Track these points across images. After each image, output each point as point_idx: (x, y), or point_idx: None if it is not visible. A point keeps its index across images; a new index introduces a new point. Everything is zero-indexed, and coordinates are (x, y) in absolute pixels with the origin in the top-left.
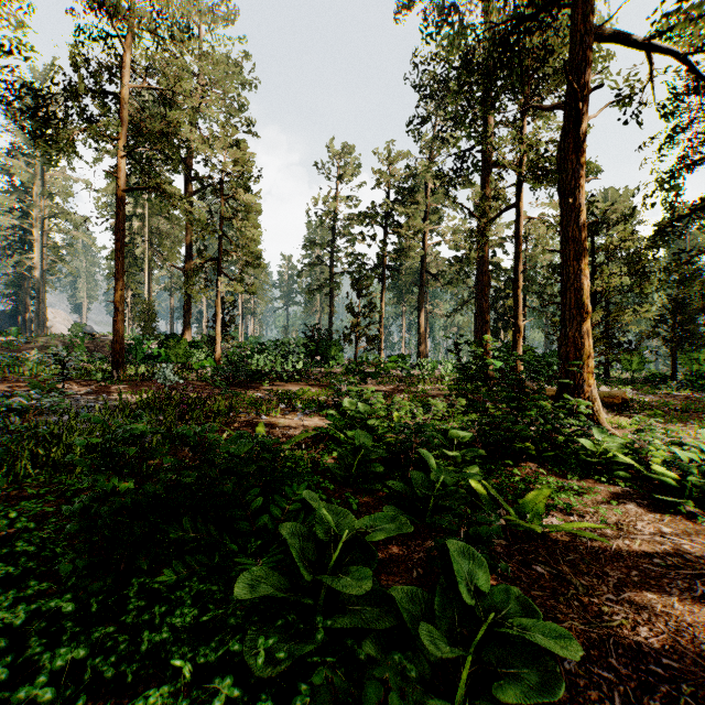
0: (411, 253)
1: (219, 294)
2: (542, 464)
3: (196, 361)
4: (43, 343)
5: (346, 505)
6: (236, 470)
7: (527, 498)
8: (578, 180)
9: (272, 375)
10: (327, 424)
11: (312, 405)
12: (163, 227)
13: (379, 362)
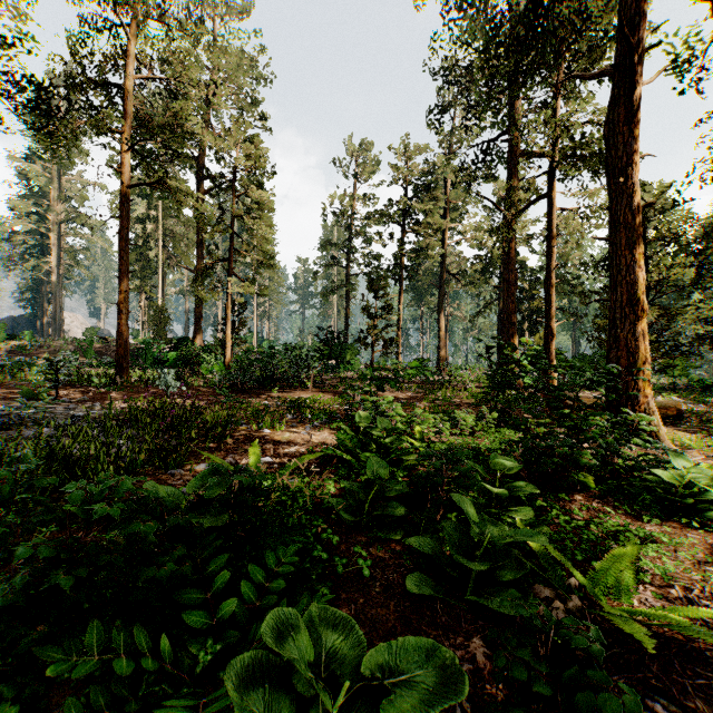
0: (430, 253)
1: (229, 296)
2: (603, 497)
3: (206, 366)
4: (56, 347)
5: (355, 564)
6: (195, 528)
7: (606, 561)
8: (632, 155)
9: (284, 380)
10: (337, 441)
11: (322, 416)
12: (177, 229)
13: (397, 368)
